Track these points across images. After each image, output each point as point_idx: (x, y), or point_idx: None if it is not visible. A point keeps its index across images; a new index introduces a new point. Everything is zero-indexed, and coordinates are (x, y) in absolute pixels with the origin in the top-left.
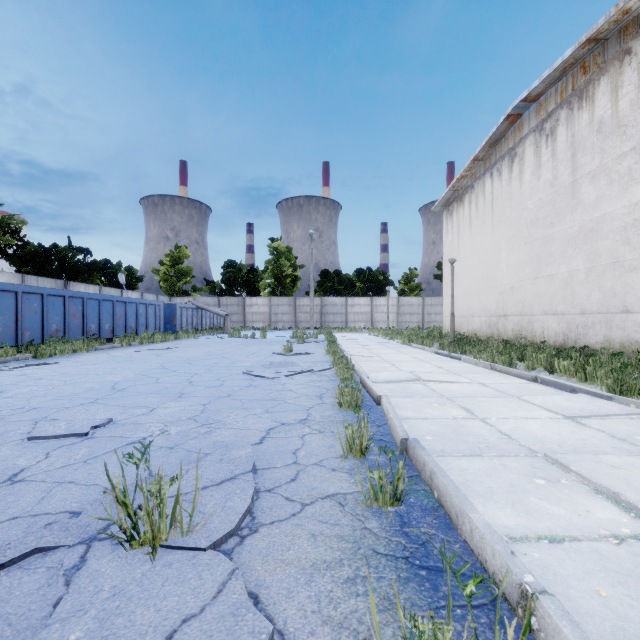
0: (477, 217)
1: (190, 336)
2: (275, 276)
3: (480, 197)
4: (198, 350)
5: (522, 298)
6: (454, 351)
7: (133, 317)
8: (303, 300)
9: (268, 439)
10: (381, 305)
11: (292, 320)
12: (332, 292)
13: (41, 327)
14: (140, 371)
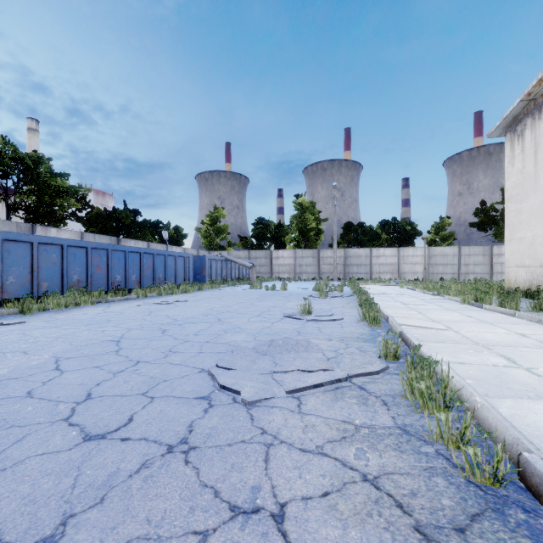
0: None
1: (214, 287)
2: (299, 230)
3: None
4: (203, 305)
5: None
6: None
7: (161, 268)
8: (326, 252)
9: None
10: (409, 256)
11: (316, 271)
12: (355, 244)
13: (61, 278)
14: (72, 348)
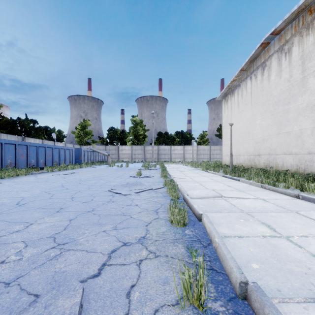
0: (242, 101)
1: (88, 166)
2: (134, 135)
3: (244, 91)
4: (89, 174)
5: (270, 145)
6: (234, 175)
7: (57, 156)
8: (148, 147)
9: (107, 268)
10: (188, 150)
11: (143, 157)
12: (163, 143)
13: (1, 161)
14: (45, 189)
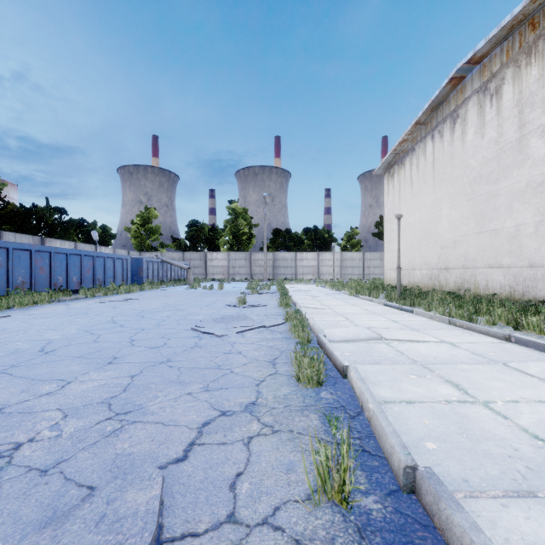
0: (418, 177)
1: (154, 287)
2: (233, 234)
3: (421, 159)
4: (156, 301)
5: (465, 252)
6: (404, 303)
7: (101, 270)
8: (257, 255)
9: (197, 449)
10: (326, 259)
11: (248, 273)
12: (283, 248)
13: (6, 279)
14: (86, 326)
